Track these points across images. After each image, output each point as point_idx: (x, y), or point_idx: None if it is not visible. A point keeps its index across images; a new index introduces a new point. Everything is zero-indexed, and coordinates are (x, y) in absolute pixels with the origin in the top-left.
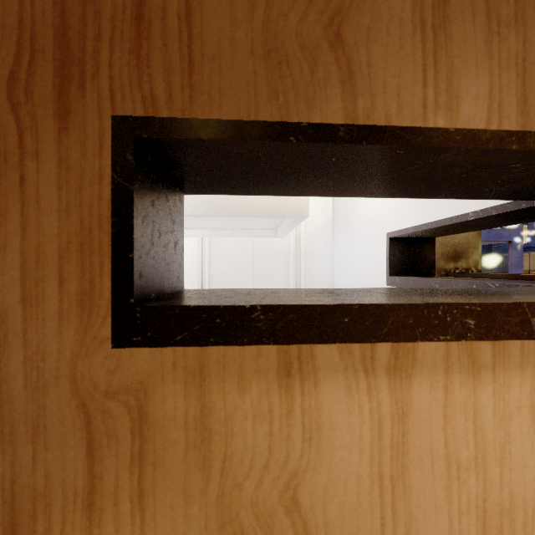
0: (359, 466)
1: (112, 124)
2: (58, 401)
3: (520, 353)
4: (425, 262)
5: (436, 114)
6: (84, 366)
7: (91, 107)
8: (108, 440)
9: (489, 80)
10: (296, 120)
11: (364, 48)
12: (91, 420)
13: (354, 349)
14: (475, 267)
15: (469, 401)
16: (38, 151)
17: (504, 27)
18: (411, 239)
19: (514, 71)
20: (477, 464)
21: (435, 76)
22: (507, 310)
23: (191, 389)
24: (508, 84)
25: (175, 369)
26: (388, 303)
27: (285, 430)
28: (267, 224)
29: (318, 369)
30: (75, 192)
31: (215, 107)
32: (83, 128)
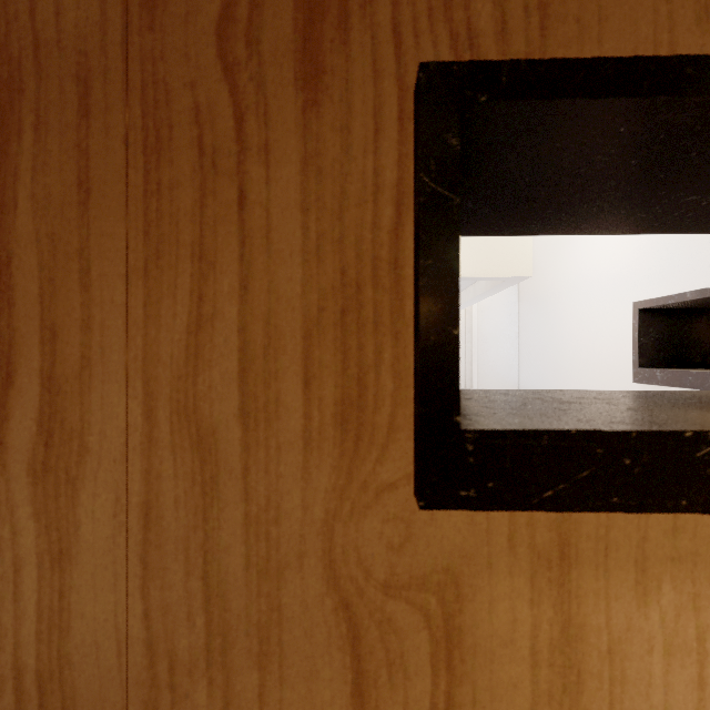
0: None
1: (420, 79)
2: (301, 597)
3: None
4: (699, 347)
5: None
6: (348, 535)
7: (359, 60)
8: (389, 673)
9: None
10: None
11: None
12: (359, 636)
13: None
14: None
15: None
16: (267, 146)
17: None
18: (676, 311)
19: None
20: None
21: None
22: None
23: (544, 588)
24: None
25: (512, 547)
26: None
27: None
28: None
29: None
30: (332, 218)
31: (589, 44)
32: (345, 99)
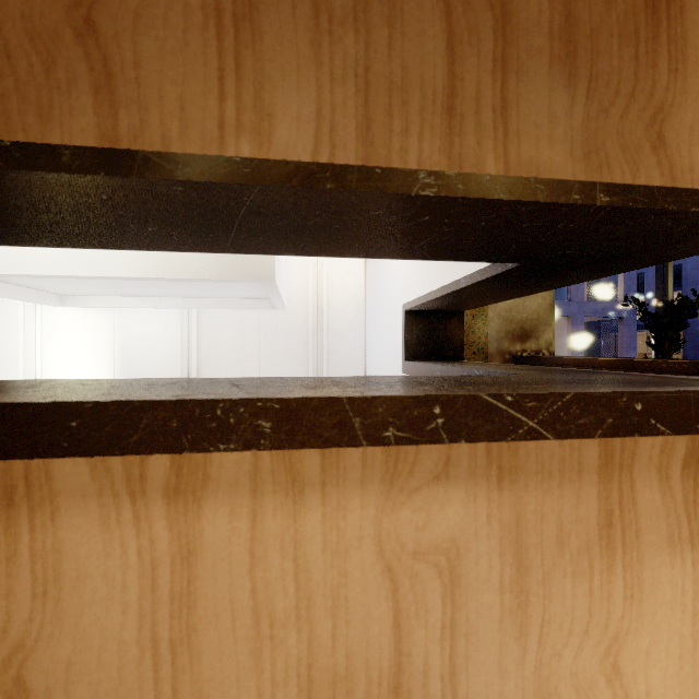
0: (121, 628)
1: None
2: None
3: (361, 464)
4: (452, 343)
5: (239, 139)
6: None
7: None
8: None
9: (317, 95)
10: (22, 139)
11: (130, 42)
12: None
13: (113, 465)
14: (547, 348)
15: (288, 532)
16: None
17: (339, 24)
18: (434, 313)
19: (353, 85)
20: (300, 617)
21: (238, 86)
22: (320, 407)
23: None
24: (344, 101)
25: None
26: (140, 400)
27: (4, 582)
28: (254, 291)
29: (58, 493)
30: None
31: None
32: None
